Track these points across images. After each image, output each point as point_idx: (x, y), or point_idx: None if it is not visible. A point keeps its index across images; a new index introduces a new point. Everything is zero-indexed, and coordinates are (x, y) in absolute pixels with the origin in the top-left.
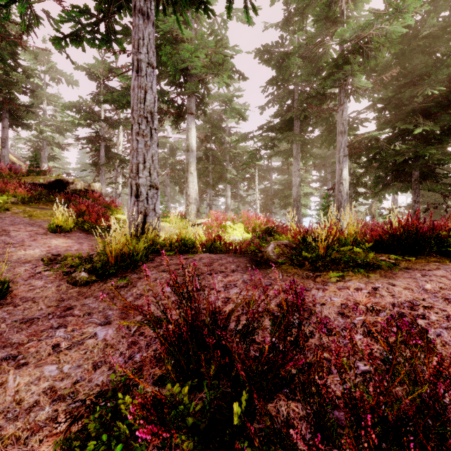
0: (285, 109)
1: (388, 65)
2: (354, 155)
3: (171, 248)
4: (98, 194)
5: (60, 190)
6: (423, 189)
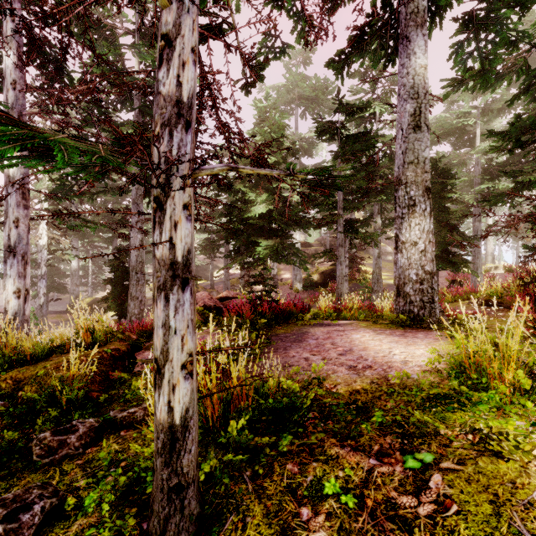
0: None
1: None
2: None
3: None
4: None
5: None
6: None
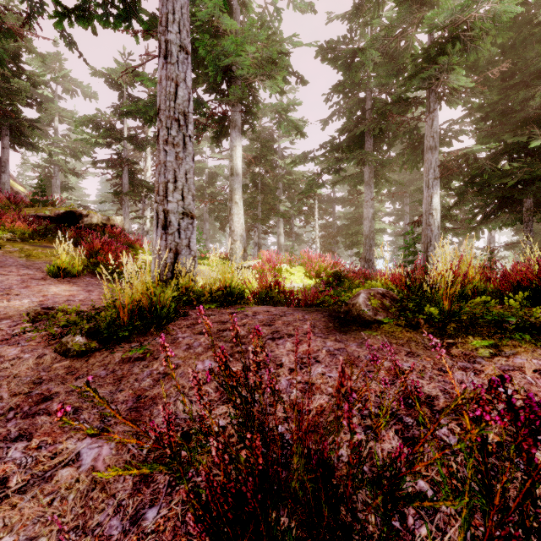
0: (354, 122)
1: (493, 60)
2: (444, 179)
3: (212, 298)
4: (119, 230)
5: (72, 225)
6: (539, 221)
